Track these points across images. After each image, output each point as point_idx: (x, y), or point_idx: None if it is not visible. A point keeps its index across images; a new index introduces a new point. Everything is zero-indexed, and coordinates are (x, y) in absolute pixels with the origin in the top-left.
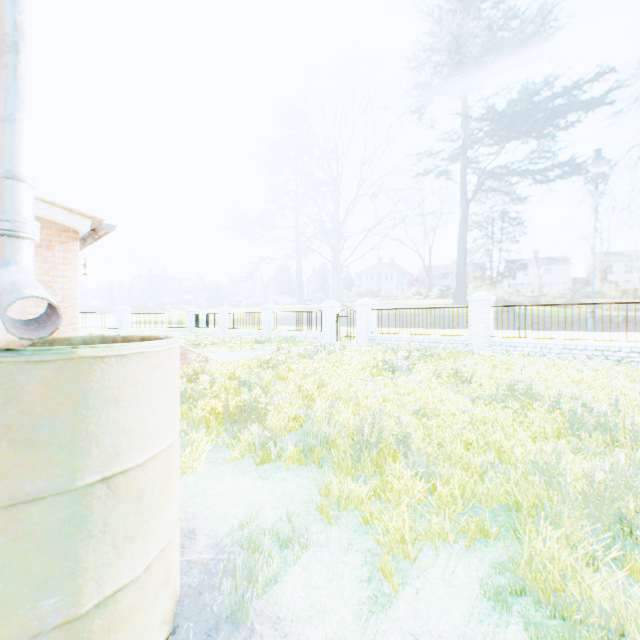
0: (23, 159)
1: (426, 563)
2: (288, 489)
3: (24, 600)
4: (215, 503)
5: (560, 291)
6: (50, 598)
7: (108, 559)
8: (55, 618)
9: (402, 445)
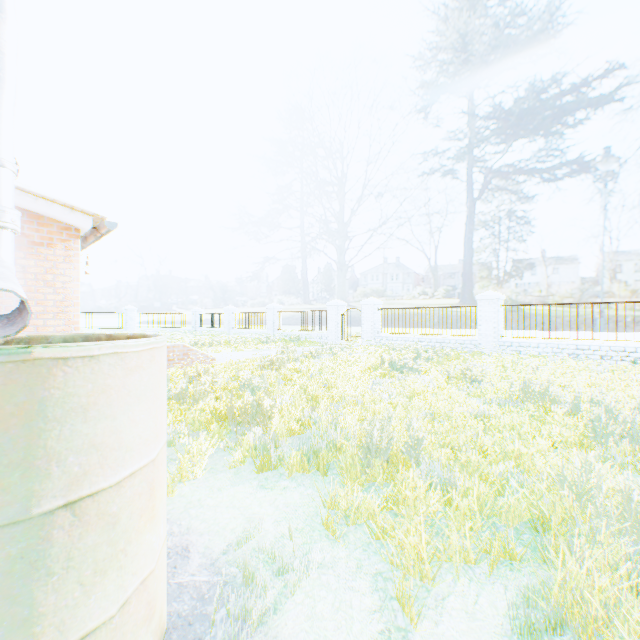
0: (1, 141)
1: (445, 590)
2: (291, 500)
3: None
4: (212, 515)
5: (569, 290)
6: None
7: (72, 600)
8: None
9: (413, 452)
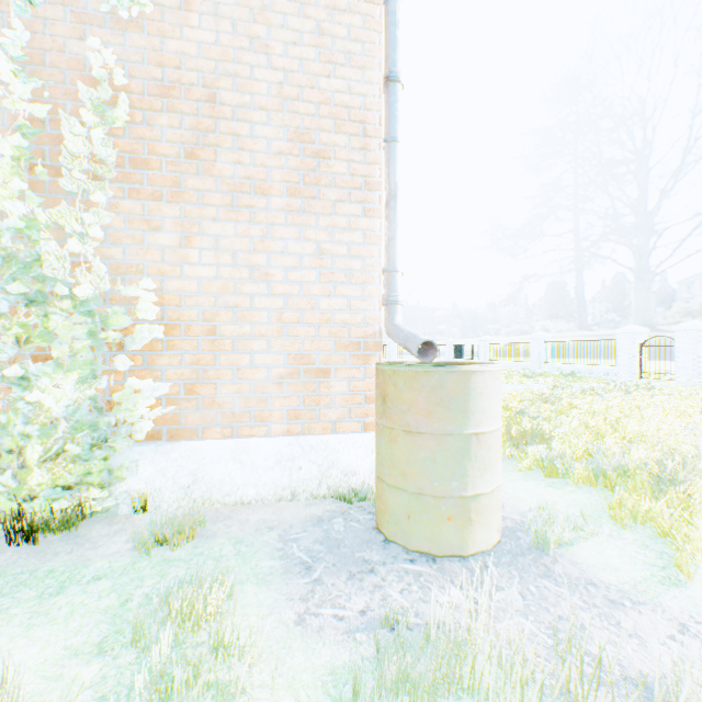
0: (398, 259)
1: None
2: (577, 498)
3: (446, 478)
4: (512, 492)
5: None
6: (455, 482)
7: (476, 475)
8: (456, 492)
9: None
